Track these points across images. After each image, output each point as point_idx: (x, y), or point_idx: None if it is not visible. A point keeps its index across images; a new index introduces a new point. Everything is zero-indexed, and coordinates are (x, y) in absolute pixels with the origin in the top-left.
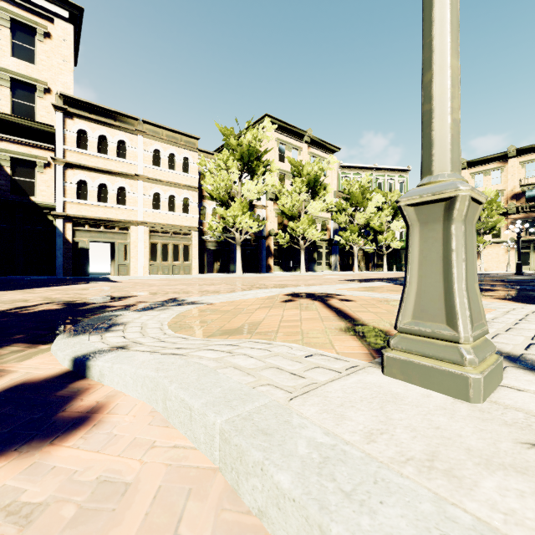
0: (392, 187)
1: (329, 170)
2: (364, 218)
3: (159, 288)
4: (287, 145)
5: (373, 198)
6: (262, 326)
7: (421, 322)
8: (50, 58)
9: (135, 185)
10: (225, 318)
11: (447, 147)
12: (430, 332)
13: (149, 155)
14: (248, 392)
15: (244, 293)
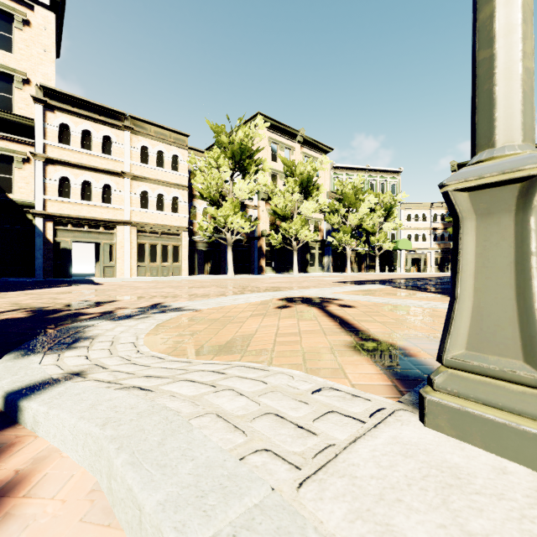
0: (384, 188)
1: (322, 171)
2: (357, 219)
3: (144, 292)
4: (280, 144)
5: (365, 199)
6: (255, 340)
7: (482, 355)
8: (29, 47)
9: (121, 182)
10: (212, 328)
11: (518, 107)
12: (496, 370)
13: (136, 151)
14: (234, 471)
15: (235, 298)
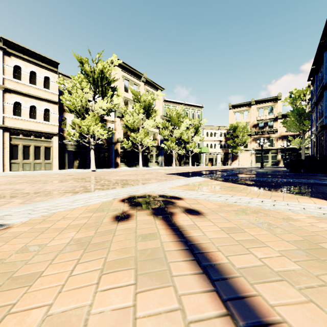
0: (194, 116)
1: (158, 102)
2: (179, 133)
3: None
4: (130, 81)
5: (184, 121)
6: None
7: None
8: None
9: None
10: None
11: None
12: None
13: (9, 68)
14: None
15: (76, 198)
